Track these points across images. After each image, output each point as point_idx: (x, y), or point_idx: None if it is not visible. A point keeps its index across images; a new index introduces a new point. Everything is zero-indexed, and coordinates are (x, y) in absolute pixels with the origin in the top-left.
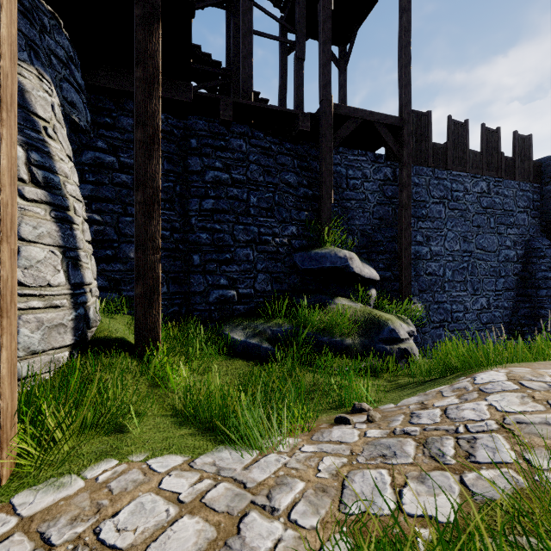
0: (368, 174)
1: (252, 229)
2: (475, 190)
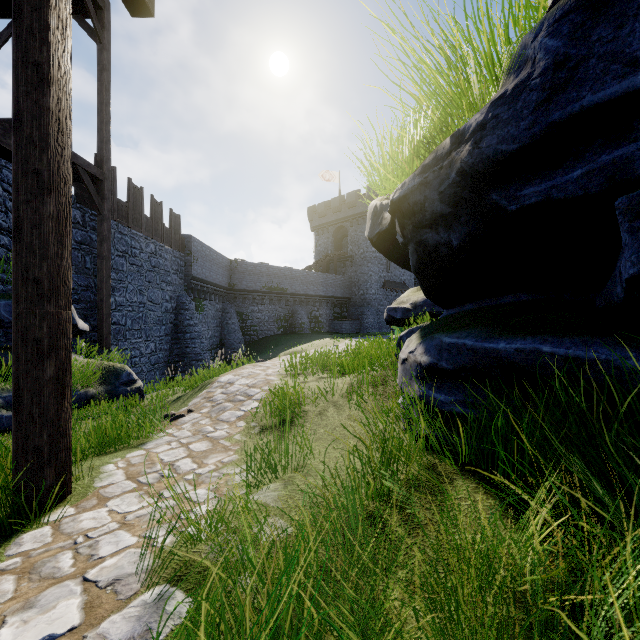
0: None
1: None
2: (148, 250)
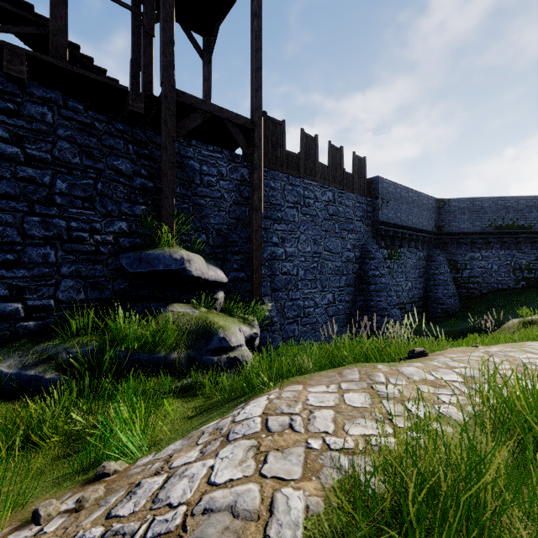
0: (225, 172)
1: (56, 222)
2: (324, 199)
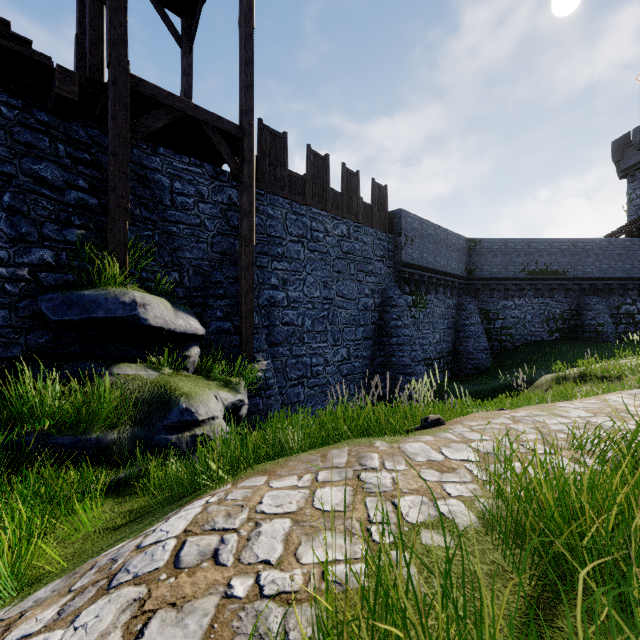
0: (206, 192)
1: None
2: (336, 233)
